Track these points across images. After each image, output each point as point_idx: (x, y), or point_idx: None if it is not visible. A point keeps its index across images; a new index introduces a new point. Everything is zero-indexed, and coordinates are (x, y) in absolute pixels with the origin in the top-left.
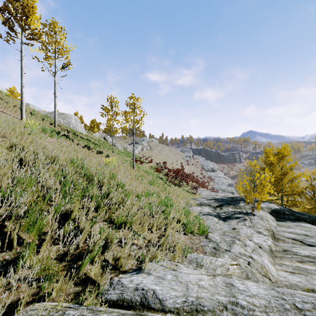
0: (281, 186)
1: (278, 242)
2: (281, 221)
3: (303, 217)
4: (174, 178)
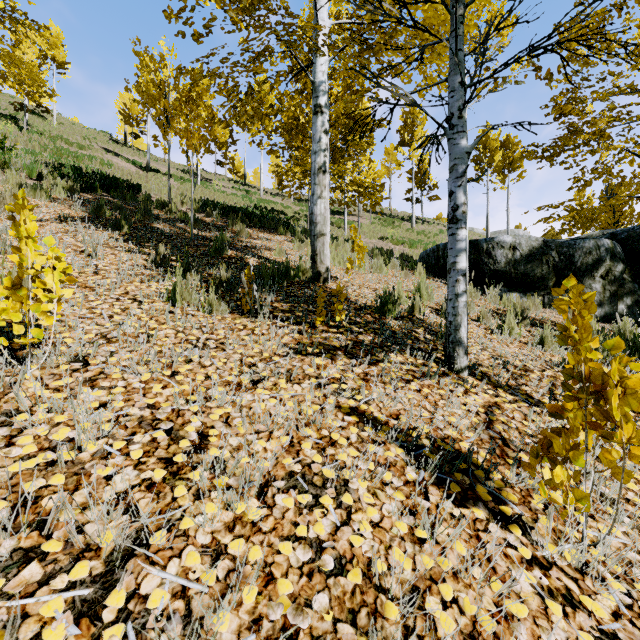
0: None
1: None
2: None
3: None
4: None
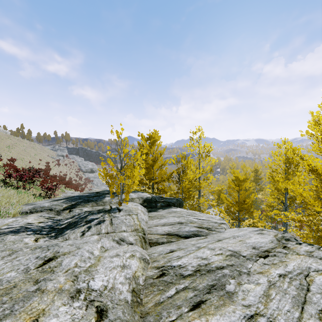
0: (152, 173)
1: (150, 246)
2: (153, 212)
3: (172, 201)
4: (7, 176)
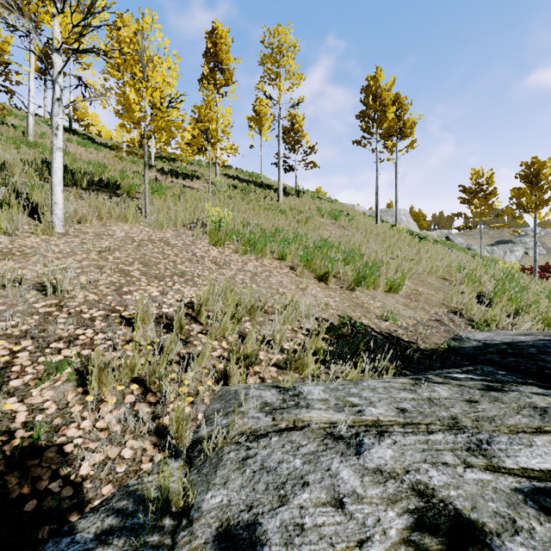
0: None
1: None
2: None
3: None
4: None
